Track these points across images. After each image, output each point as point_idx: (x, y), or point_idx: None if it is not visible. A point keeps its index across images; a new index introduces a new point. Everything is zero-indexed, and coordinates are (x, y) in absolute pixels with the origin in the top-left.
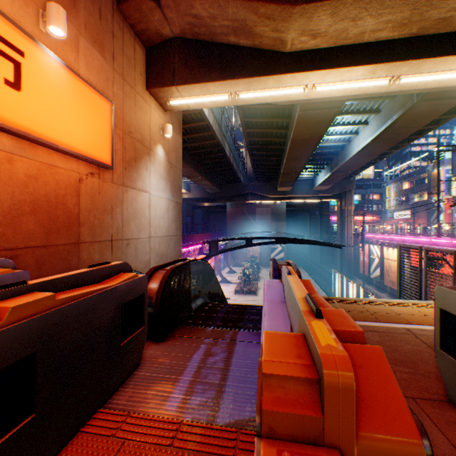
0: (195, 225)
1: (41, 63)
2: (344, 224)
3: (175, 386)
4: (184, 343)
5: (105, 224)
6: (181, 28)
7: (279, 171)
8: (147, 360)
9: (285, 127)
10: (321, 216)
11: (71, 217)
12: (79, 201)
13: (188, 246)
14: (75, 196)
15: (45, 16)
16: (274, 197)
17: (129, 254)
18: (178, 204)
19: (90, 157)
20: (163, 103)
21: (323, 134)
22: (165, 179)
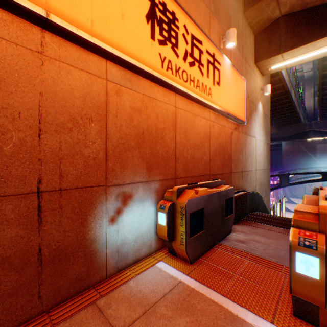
0: None
1: (224, 67)
2: None
3: None
4: None
5: (238, 160)
6: (290, 6)
7: None
8: None
9: None
10: None
11: (228, 156)
12: (230, 147)
13: None
14: (229, 143)
15: (223, 39)
16: None
17: (247, 181)
18: (267, 144)
19: (237, 117)
20: (263, 70)
21: None
22: (261, 127)
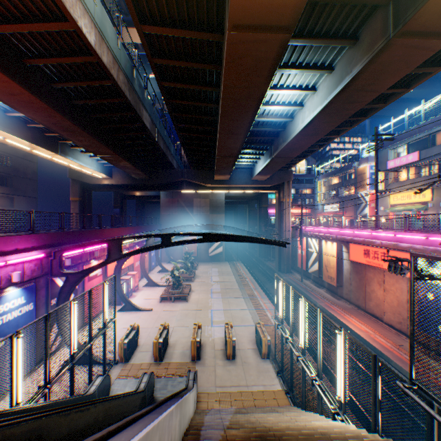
0: (125, 217)
1: None
2: (283, 217)
3: None
4: None
5: None
6: None
7: (215, 155)
8: None
9: (215, 85)
10: (260, 208)
11: None
12: None
13: (75, 247)
14: None
15: None
16: (212, 187)
17: None
18: None
19: None
20: None
21: (265, 90)
22: None
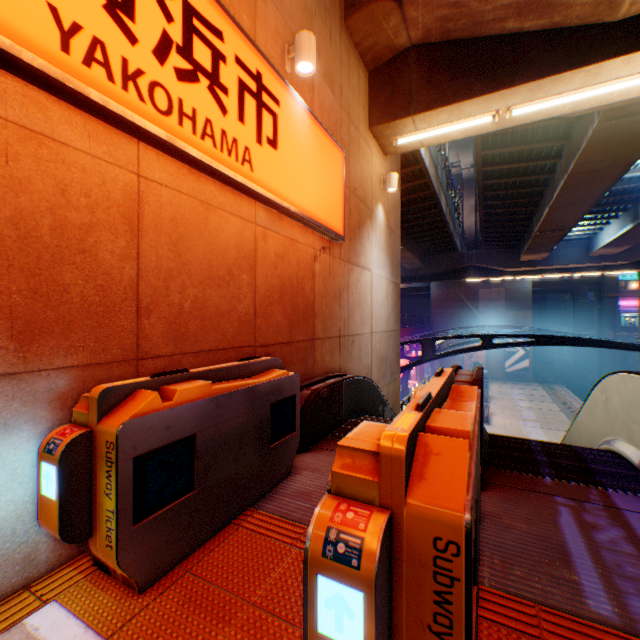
0: None
1: (291, 112)
2: None
3: (575, 572)
4: (522, 499)
5: (333, 314)
6: (424, 29)
7: (527, 228)
8: (483, 517)
9: (553, 156)
10: (600, 299)
11: (307, 306)
12: (313, 285)
13: None
14: (310, 278)
15: (291, 52)
16: (513, 271)
17: (353, 356)
18: (396, 285)
19: (326, 226)
20: (385, 145)
21: (638, 156)
22: (384, 252)
